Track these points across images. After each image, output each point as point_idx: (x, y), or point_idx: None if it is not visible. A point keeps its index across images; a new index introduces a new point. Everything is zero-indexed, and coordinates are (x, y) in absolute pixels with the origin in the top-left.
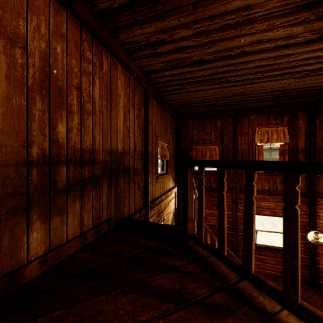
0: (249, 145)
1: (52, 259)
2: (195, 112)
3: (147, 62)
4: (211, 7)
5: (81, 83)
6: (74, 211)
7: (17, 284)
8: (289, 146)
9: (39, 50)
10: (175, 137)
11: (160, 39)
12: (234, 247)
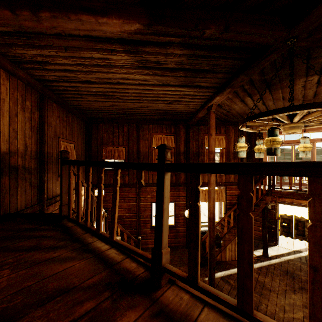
0: (149, 148)
1: None
2: (104, 117)
3: (37, 73)
4: (80, 52)
5: None
6: None
7: None
8: (175, 150)
9: None
10: (85, 138)
11: (45, 60)
12: (138, 231)
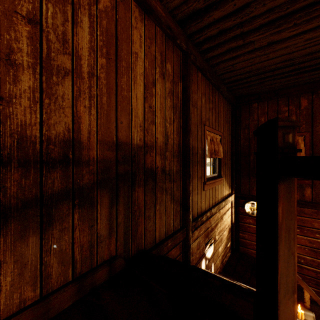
0: None
1: None
2: (263, 90)
3: None
4: None
5: (41, 14)
6: (23, 258)
7: None
8: None
9: None
10: (231, 127)
11: None
12: None
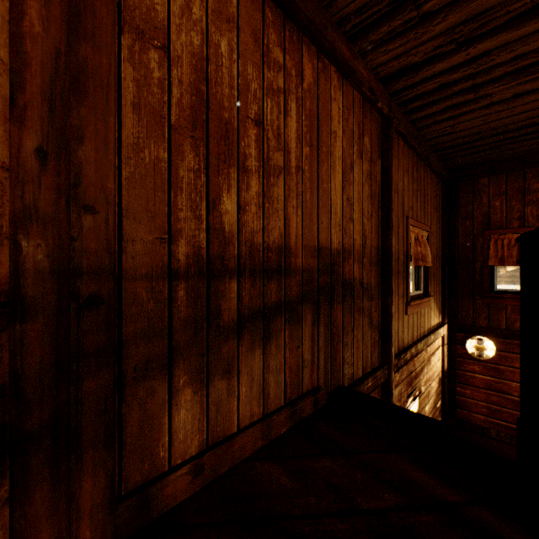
0: None
1: (211, 466)
2: (499, 157)
3: (393, 52)
4: None
5: (263, 112)
6: (252, 370)
7: (151, 513)
8: None
9: (189, 51)
10: (442, 217)
11: None
12: None
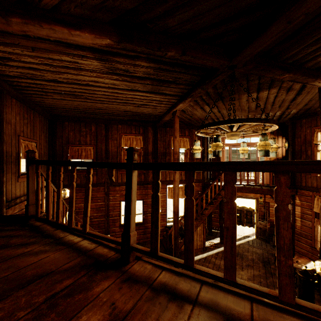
0: (118, 147)
1: None
2: (70, 115)
3: None
4: (48, 53)
5: None
6: None
7: None
8: (143, 150)
9: None
10: (49, 136)
11: (7, 56)
12: (106, 230)
